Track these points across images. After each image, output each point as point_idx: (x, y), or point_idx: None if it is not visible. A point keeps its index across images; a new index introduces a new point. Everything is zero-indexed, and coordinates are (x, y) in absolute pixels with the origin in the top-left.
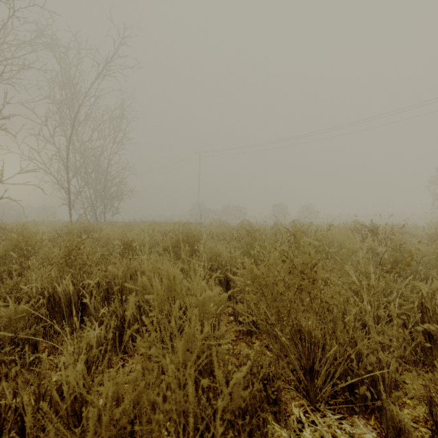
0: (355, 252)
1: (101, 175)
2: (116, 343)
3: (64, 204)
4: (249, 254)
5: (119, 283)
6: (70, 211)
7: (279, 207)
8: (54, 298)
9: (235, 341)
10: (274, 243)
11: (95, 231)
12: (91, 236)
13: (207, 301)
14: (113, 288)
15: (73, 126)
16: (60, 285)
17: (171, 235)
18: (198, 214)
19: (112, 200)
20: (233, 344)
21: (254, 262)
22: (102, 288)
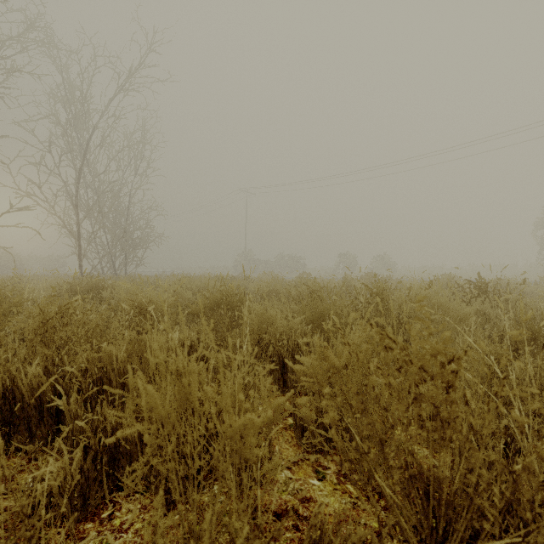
0: (465, 319)
1: (121, 216)
2: (101, 476)
3: (74, 254)
4: (314, 321)
5: (119, 369)
6: (80, 261)
7: (346, 257)
8: (14, 394)
9: (297, 463)
10: (349, 307)
11: (106, 288)
12: (99, 295)
13: (248, 432)
14: (110, 377)
15: (84, 154)
16: (23, 375)
17: (206, 293)
18: (245, 266)
19: (135, 248)
20: (293, 470)
21: (320, 333)
22: (91, 378)
